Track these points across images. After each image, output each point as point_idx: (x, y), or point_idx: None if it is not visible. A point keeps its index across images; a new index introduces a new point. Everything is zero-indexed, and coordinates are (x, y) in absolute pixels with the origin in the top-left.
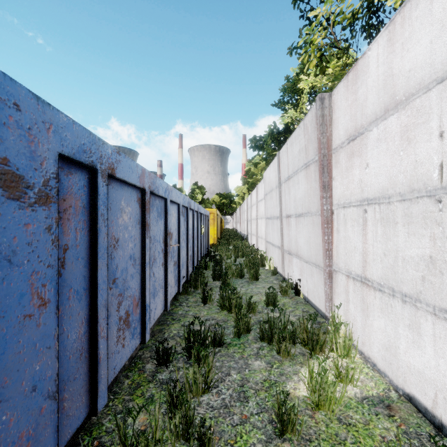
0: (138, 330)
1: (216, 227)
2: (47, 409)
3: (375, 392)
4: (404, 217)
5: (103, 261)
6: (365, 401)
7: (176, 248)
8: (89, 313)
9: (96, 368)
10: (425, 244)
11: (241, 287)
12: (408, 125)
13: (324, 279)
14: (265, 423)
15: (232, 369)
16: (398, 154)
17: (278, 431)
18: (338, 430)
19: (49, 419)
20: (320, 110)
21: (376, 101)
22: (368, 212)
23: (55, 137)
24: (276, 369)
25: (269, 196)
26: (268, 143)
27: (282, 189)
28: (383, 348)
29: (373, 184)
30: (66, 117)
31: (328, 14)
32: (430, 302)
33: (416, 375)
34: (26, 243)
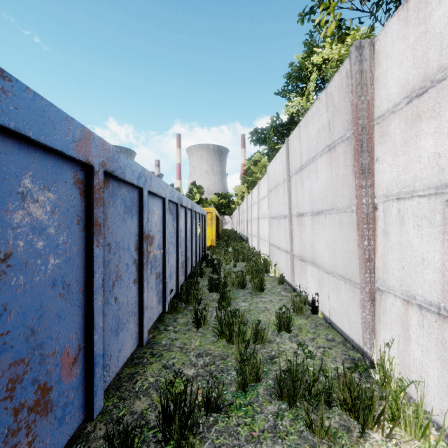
0: (77, 403)
1: (214, 227)
2: None
3: None
4: None
5: None
6: None
7: (160, 255)
8: None
9: None
10: None
11: (243, 301)
12: None
13: (361, 300)
14: None
15: None
16: None
17: None
18: None
19: None
20: (358, 64)
21: None
22: None
23: None
24: None
25: (275, 192)
26: (270, 136)
27: (292, 182)
28: None
29: None
30: None
31: None
32: None
33: None
34: None
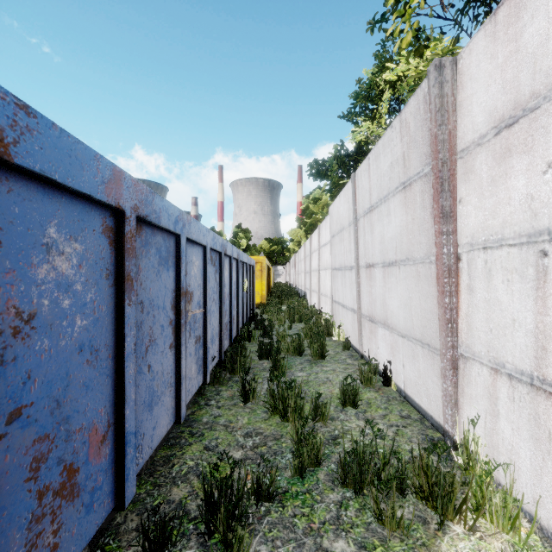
0: (106, 488)
1: (264, 281)
2: None
3: None
4: None
5: None
6: None
7: (200, 315)
8: None
9: None
10: None
11: (300, 370)
12: None
13: (442, 369)
14: None
15: None
16: None
17: None
18: None
19: None
20: (438, 86)
21: None
22: (551, 255)
23: None
24: None
25: (339, 238)
26: (334, 169)
27: (359, 227)
28: None
29: None
30: None
31: None
32: None
33: None
34: None
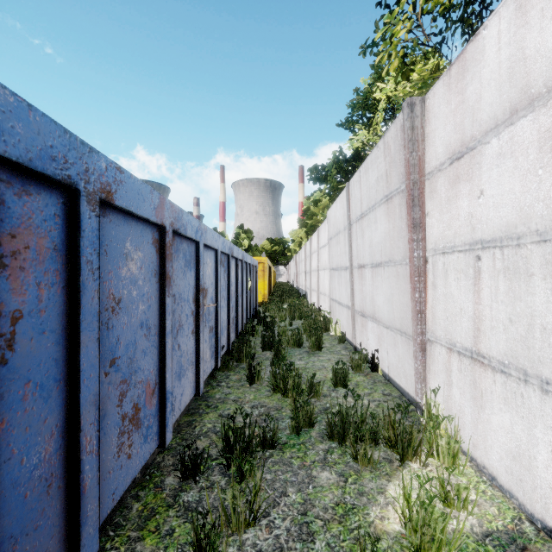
0: (154, 429)
1: (266, 280)
2: None
3: (500, 525)
4: (544, 266)
5: (91, 334)
6: (488, 539)
7: (212, 309)
8: (66, 418)
9: (77, 503)
10: None
11: (299, 359)
12: None
13: (414, 352)
14: None
15: (290, 484)
16: (534, 174)
17: None
18: None
19: None
20: (409, 121)
21: (496, 100)
22: (483, 260)
23: None
24: (352, 485)
25: (335, 241)
26: (332, 174)
27: (353, 231)
28: (507, 456)
29: (491, 219)
30: (14, 96)
31: None
32: None
33: None
34: None
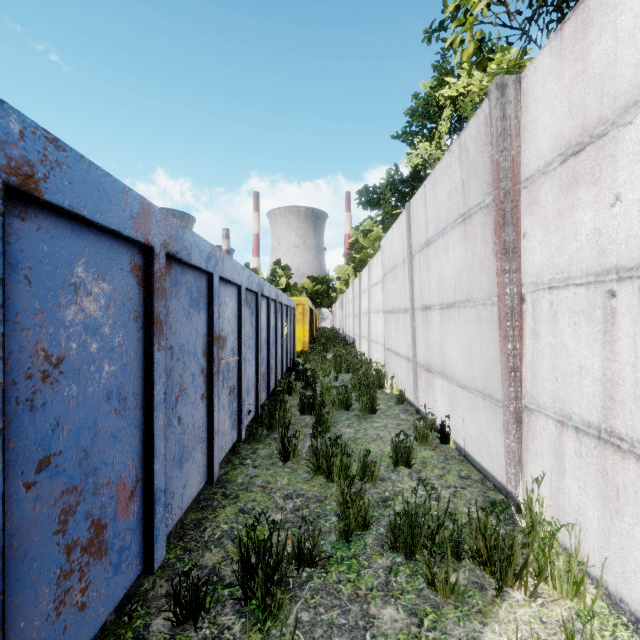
0: (135, 549)
1: (306, 325)
2: None
3: None
4: None
5: None
6: None
7: (234, 363)
8: None
9: None
10: None
11: (347, 426)
12: None
13: (504, 423)
14: None
15: (337, 631)
16: None
17: None
18: None
19: None
20: (499, 108)
21: None
22: (620, 296)
23: None
24: (430, 633)
25: (391, 276)
26: (386, 197)
27: (415, 263)
28: None
29: (635, 235)
30: None
31: None
32: None
33: None
34: None
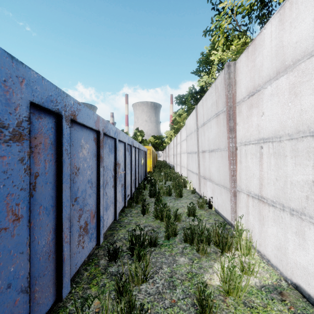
0: (94, 235)
1: (151, 159)
2: (20, 301)
3: (270, 282)
4: (291, 152)
5: (67, 185)
6: (263, 288)
7: (123, 174)
8: (56, 224)
9: (61, 266)
10: (309, 171)
11: (169, 202)
12: (295, 83)
13: (230, 197)
14: (189, 306)
15: (164, 263)
16: (287, 105)
17: (198, 313)
18: (244, 312)
19: (22, 308)
20: (228, 74)
21: (269, 66)
22: (263, 148)
23: (27, 89)
24: (196, 264)
25: (190, 137)
26: (188, 100)
27: (199, 132)
28: (275, 249)
29: (267, 127)
30: (36, 74)
31: (232, 6)
32: (313, 215)
33: (301, 269)
34: (2, 171)
